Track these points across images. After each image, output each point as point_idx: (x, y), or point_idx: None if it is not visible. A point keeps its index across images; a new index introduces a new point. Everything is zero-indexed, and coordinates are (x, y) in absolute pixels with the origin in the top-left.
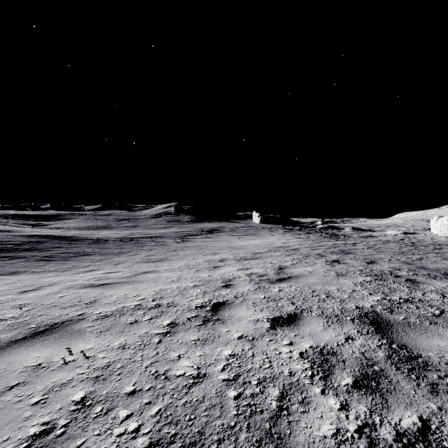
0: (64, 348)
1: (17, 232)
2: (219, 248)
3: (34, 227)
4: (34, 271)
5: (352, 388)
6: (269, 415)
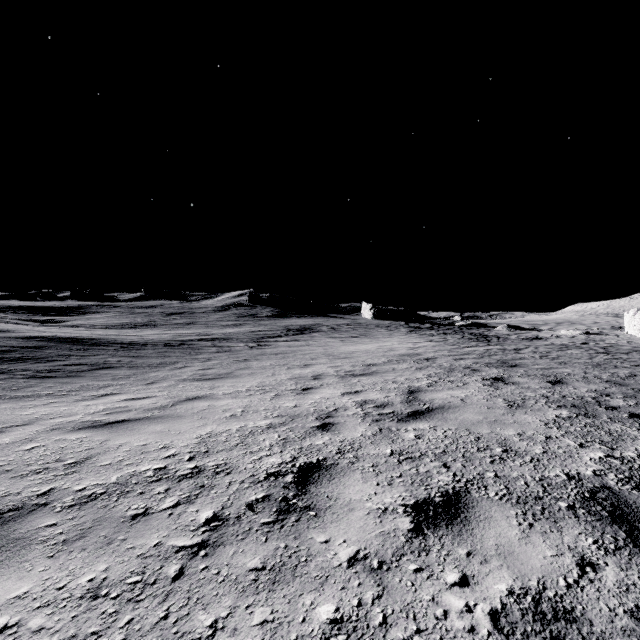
0: None
1: (10, 332)
2: (313, 357)
3: (42, 325)
4: (14, 395)
5: None
6: None
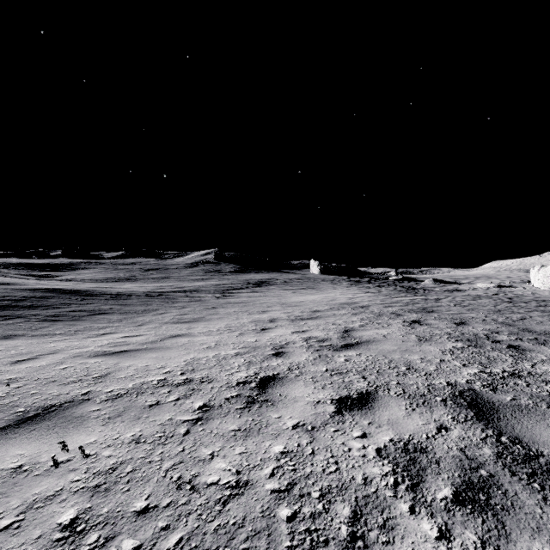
0: (57, 441)
1: (17, 284)
2: (269, 305)
3: (41, 279)
4: (35, 334)
5: (453, 504)
6: (338, 548)
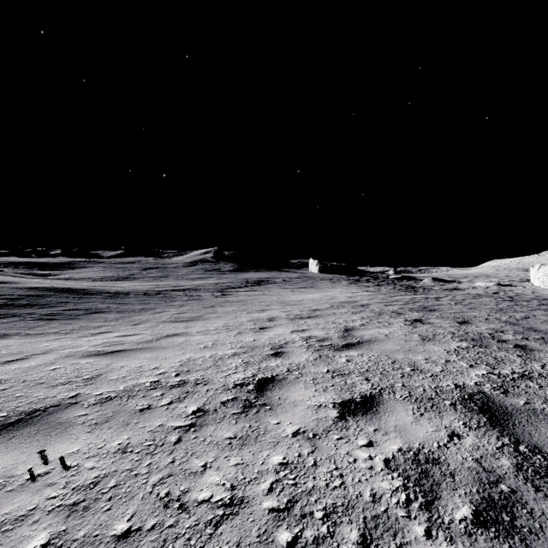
0: (36, 451)
1: (15, 283)
2: (268, 304)
3: (39, 278)
4: (28, 333)
5: (474, 527)
6: None
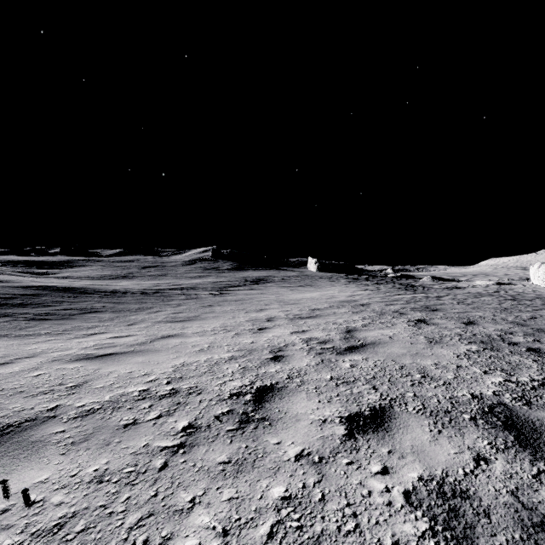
0: None
1: (11, 282)
2: (266, 303)
3: (37, 277)
4: (18, 334)
5: None
6: None
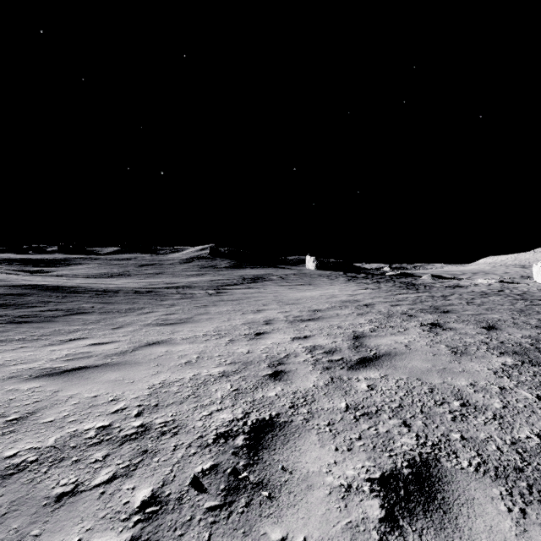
0: None
1: None
2: (264, 303)
3: (32, 275)
4: None
5: None
6: None
